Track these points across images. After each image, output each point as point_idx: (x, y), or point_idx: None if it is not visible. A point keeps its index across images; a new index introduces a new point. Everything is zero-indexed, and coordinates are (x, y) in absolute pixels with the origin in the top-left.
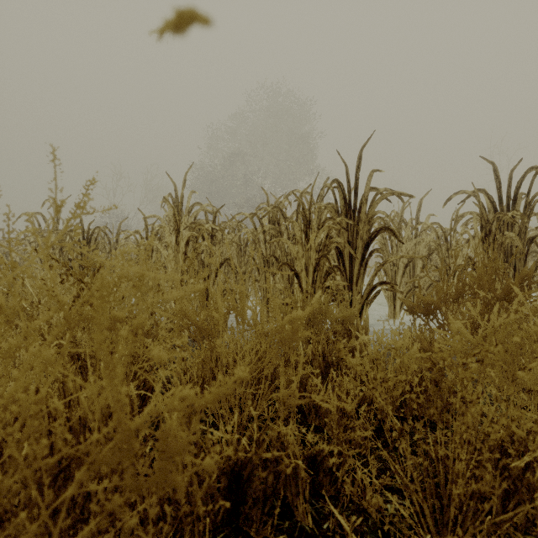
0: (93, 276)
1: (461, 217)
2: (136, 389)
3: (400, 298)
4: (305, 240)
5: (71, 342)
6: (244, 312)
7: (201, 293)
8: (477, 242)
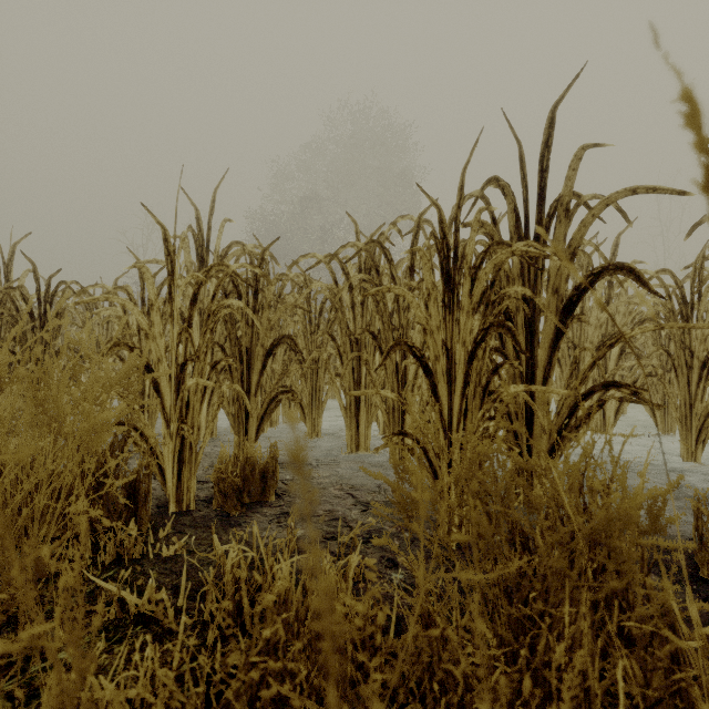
0: None
1: None
2: None
3: (587, 404)
4: (445, 292)
5: None
6: None
7: None
8: None
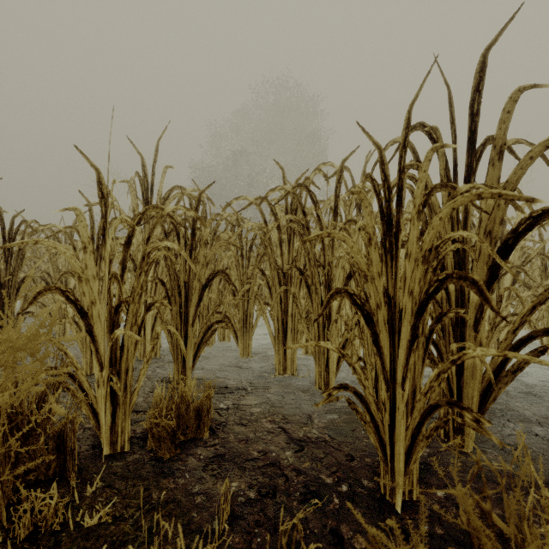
0: None
1: None
2: None
3: (486, 329)
4: (386, 236)
5: None
6: None
7: None
8: None
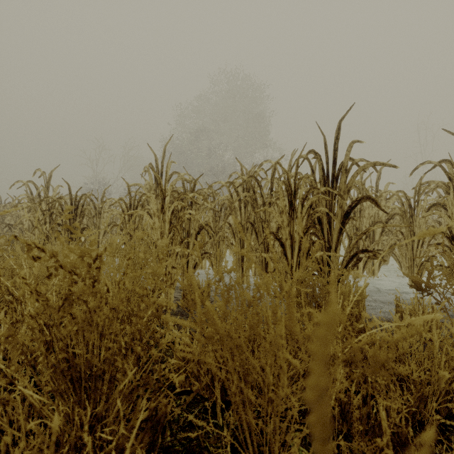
0: (88, 268)
1: (427, 186)
2: (146, 421)
3: (363, 259)
4: (290, 210)
5: (60, 350)
6: (293, 324)
7: (225, 291)
8: (453, 211)
